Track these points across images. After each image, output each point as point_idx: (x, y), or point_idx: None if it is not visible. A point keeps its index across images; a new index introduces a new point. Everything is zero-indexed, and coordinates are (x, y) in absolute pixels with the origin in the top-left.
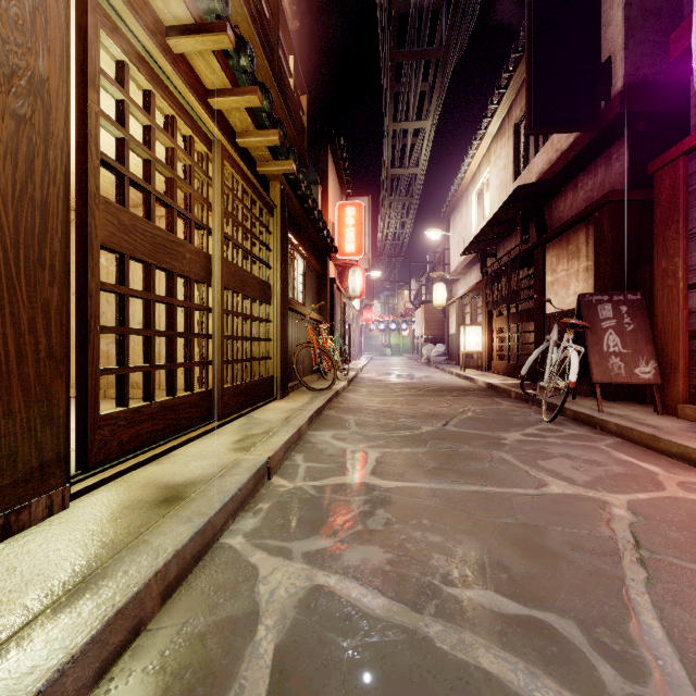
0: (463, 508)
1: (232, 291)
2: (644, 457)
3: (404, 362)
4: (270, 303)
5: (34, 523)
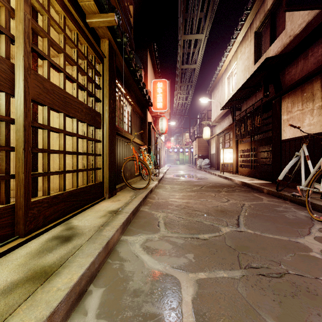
0: None
1: (47, 107)
2: None
3: (187, 168)
4: (99, 127)
5: None
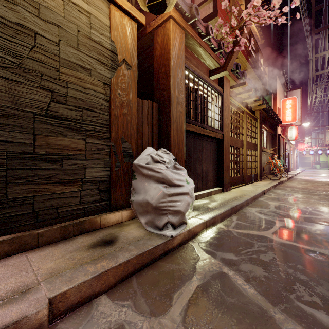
0: (322, 204)
1: (247, 149)
2: None
3: (327, 172)
4: (256, 150)
5: (228, 191)
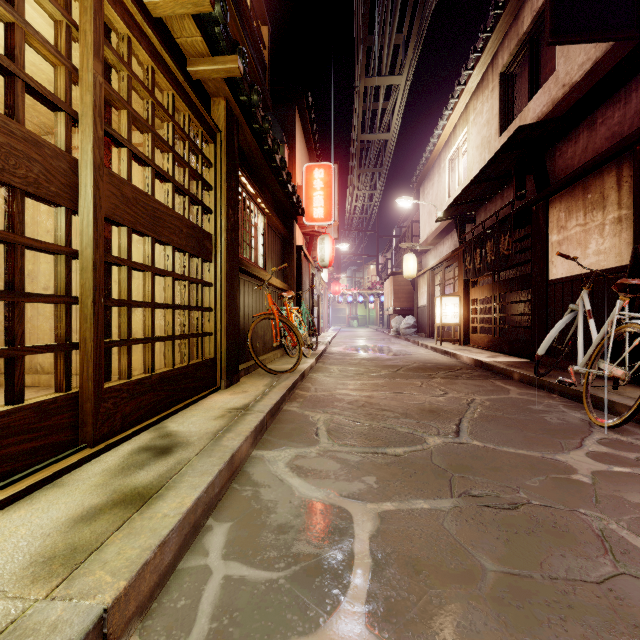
0: None
1: (127, 229)
2: None
3: (371, 334)
4: (210, 260)
5: None
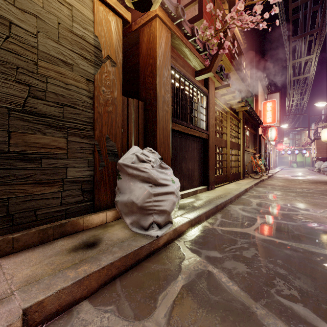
0: (299, 200)
1: (231, 149)
2: None
3: (303, 171)
4: (239, 150)
5: (213, 189)
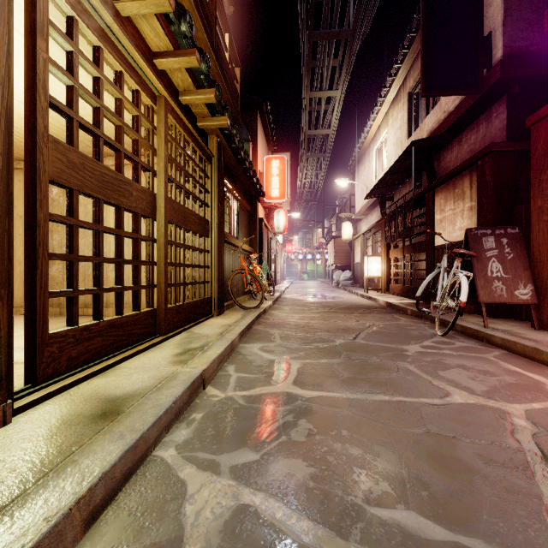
0: (378, 418)
1: (175, 225)
2: (529, 367)
3: (318, 285)
4: (208, 236)
5: None
